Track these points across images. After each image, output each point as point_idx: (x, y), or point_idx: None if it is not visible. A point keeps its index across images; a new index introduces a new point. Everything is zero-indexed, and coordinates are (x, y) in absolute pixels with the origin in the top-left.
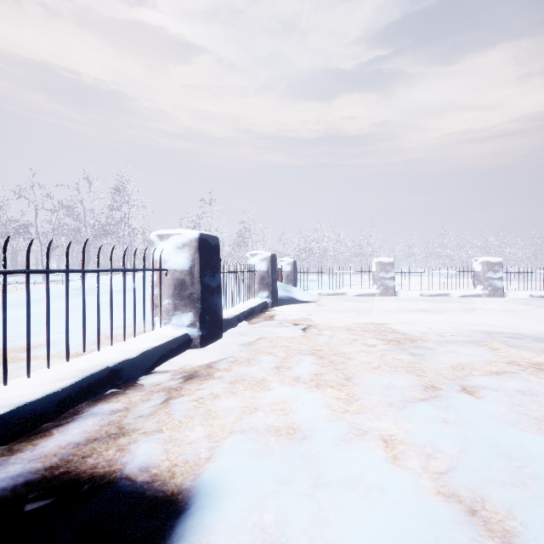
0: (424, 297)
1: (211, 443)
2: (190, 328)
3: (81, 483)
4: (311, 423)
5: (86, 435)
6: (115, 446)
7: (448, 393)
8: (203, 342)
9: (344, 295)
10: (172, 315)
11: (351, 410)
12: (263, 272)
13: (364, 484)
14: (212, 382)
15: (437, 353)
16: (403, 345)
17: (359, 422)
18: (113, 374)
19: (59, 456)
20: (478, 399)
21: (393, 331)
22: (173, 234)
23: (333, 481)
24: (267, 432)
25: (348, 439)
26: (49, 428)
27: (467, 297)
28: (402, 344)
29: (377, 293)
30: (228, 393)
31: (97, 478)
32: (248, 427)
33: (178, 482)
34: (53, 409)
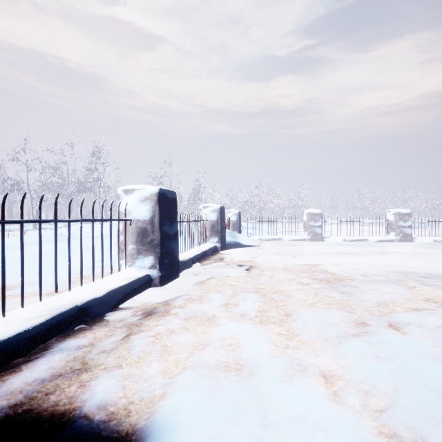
0: (346, 242)
1: (165, 379)
2: (151, 269)
3: (41, 422)
4: (257, 359)
5: (52, 371)
6: (77, 382)
7: (377, 329)
8: (162, 281)
9: (280, 240)
10: (135, 259)
11: (292, 345)
12: (214, 221)
13: (309, 425)
14: (168, 318)
15: (362, 291)
16: (333, 284)
17: (300, 358)
18: (81, 312)
19: (24, 394)
20: (404, 334)
21: (324, 271)
22: (137, 189)
23: (279, 421)
24: (217, 368)
25: (291, 375)
26: (19, 364)
27: (381, 242)
28: (332, 283)
29: (308, 239)
30: (182, 329)
31: (57, 417)
32: (200, 362)
33: (132, 421)
34: (24, 346)
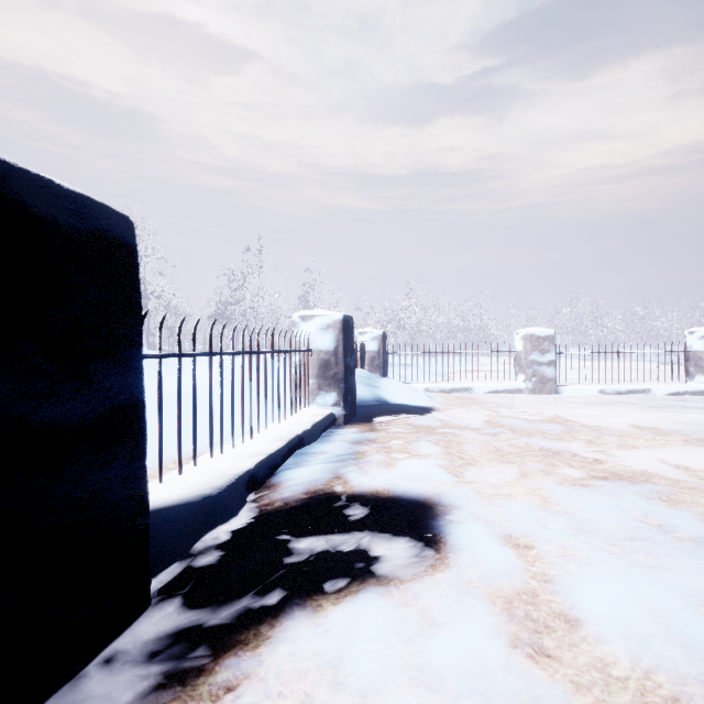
0: (605, 396)
1: None
2: None
3: None
4: None
5: None
6: None
7: None
8: None
9: (469, 391)
10: None
11: None
12: (327, 353)
13: None
14: None
15: None
16: None
17: None
18: None
19: None
20: None
21: None
22: None
23: None
24: None
25: None
26: None
27: (677, 396)
28: None
29: (526, 389)
30: None
31: None
32: None
33: None
34: None
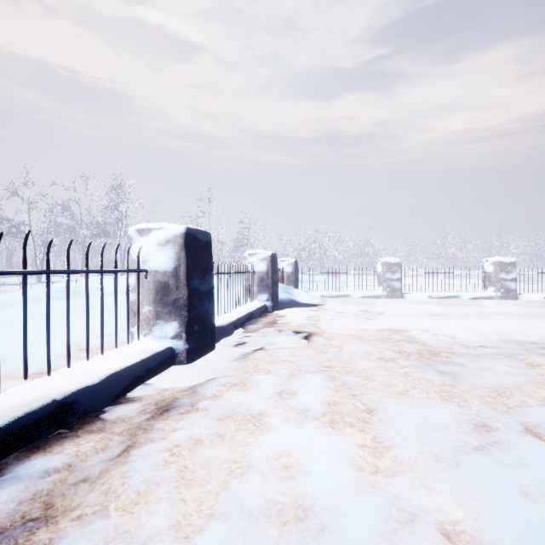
0: (433, 300)
1: (177, 543)
2: (175, 340)
3: None
4: (330, 499)
5: None
6: None
7: (509, 437)
8: (190, 356)
9: (348, 297)
10: (153, 325)
11: (383, 468)
12: (263, 273)
13: None
14: (194, 417)
15: (470, 370)
16: (427, 360)
17: (401, 496)
18: (62, 409)
19: None
20: None
21: (411, 340)
22: (155, 228)
23: None
24: (265, 516)
25: (391, 532)
26: None
27: (477, 300)
28: (425, 358)
29: (383, 295)
30: (213, 437)
31: None
32: (237, 505)
33: None
34: None
